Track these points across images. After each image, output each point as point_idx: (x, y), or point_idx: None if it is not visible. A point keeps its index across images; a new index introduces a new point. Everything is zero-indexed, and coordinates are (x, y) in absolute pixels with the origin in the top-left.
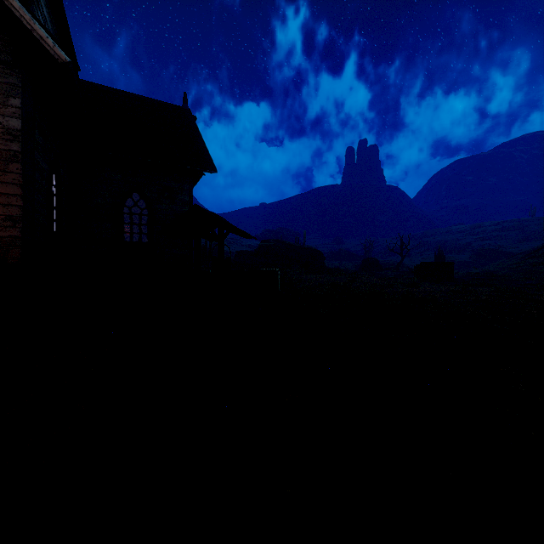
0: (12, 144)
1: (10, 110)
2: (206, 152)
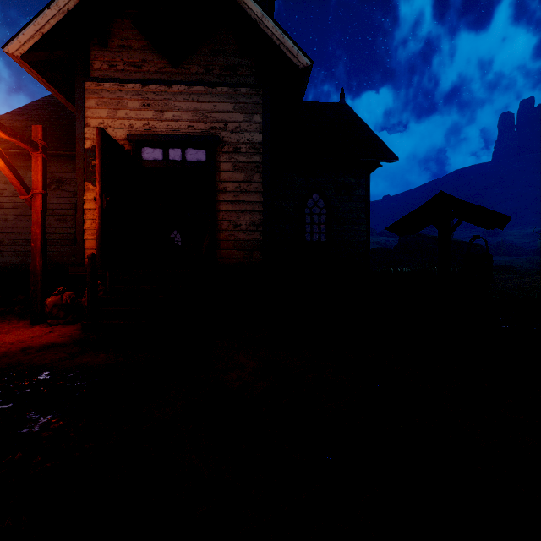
0: (255, 157)
1: (253, 126)
2: (380, 141)
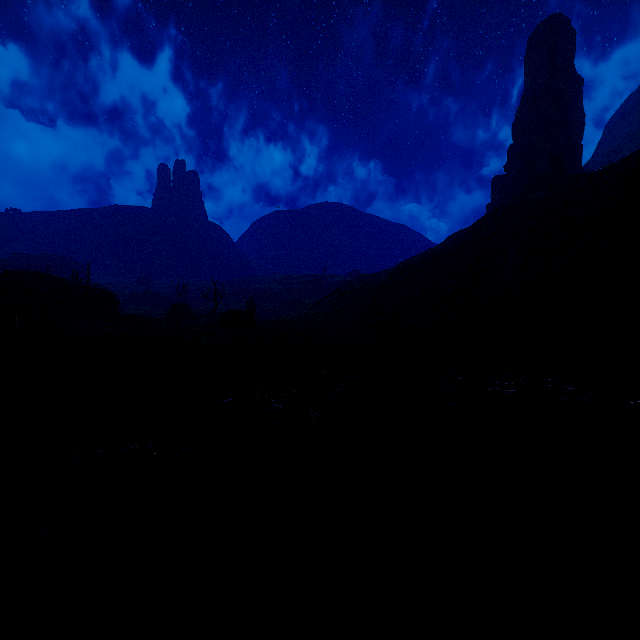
0: None
1: None
2: None
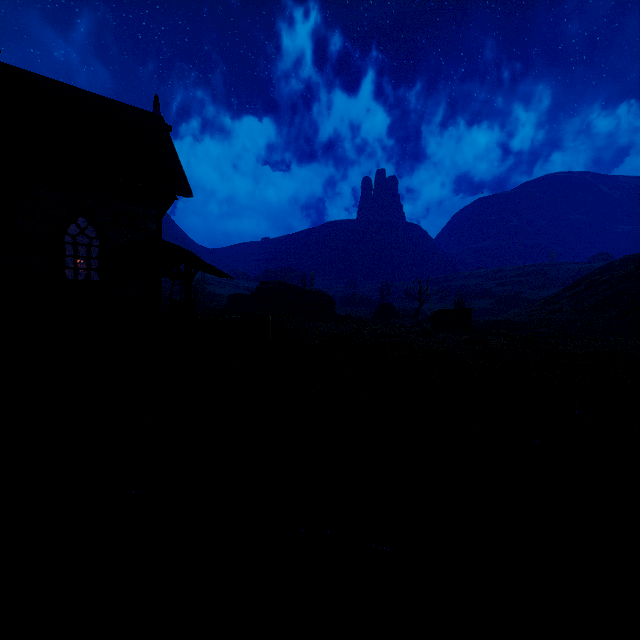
0: None
1: None
2: (181, 171)
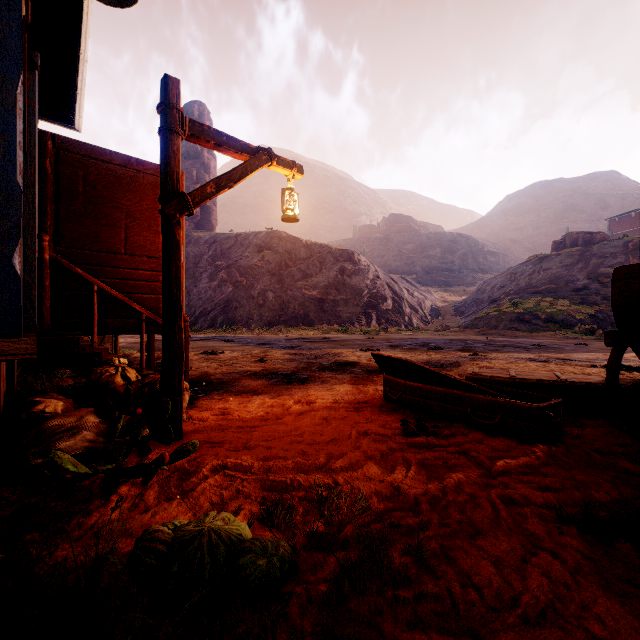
0: None
1: None
2: None
